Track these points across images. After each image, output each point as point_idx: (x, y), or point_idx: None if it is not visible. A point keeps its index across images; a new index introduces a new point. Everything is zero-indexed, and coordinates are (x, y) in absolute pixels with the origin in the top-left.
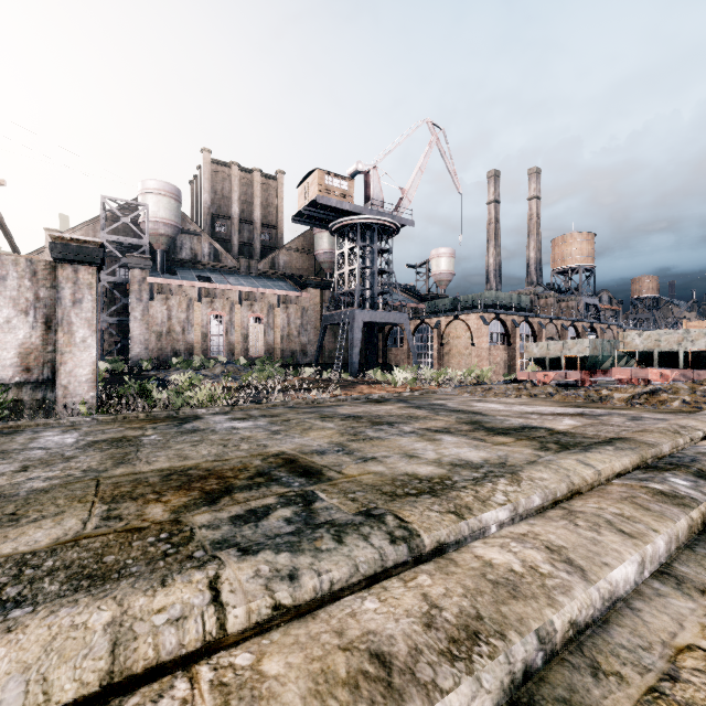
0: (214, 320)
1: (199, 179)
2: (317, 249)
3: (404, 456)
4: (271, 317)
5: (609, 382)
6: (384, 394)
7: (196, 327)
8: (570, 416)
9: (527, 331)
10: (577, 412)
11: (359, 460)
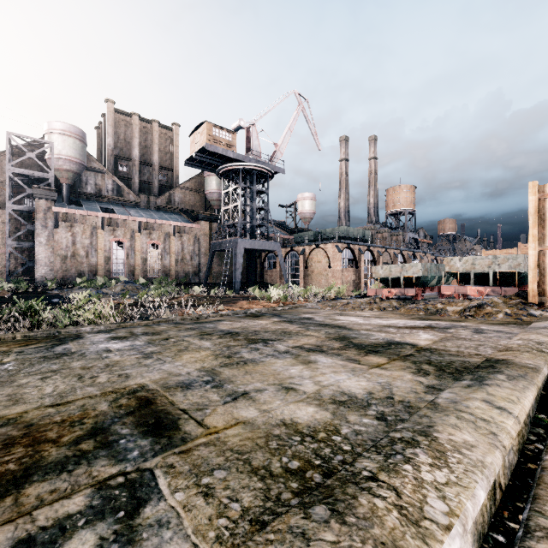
0: (116, 246)
1: (103, 125)
2: (207, 189)
3: (279, 388)
4: (168, 244)
5: (432, 296)
6: (261, 309)
7: (99, 251)
8: (423, 329)
9: (369, 257)
10: (426, 324)
11: (228, 398)
